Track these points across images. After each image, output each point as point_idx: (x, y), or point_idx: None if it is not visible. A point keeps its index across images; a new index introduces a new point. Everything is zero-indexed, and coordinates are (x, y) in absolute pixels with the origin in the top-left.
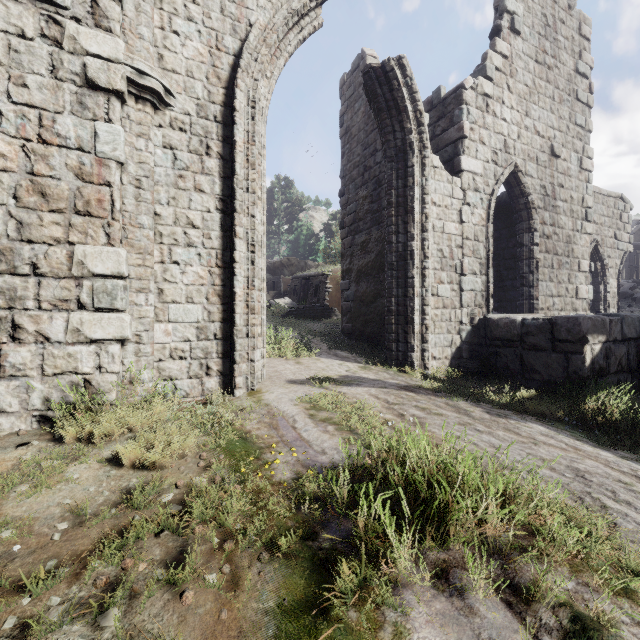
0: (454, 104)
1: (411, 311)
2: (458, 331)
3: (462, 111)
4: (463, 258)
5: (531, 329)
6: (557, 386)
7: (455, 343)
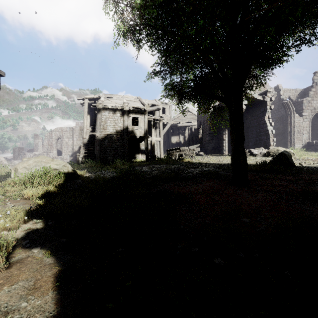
0: (301, 103)
1: (291, 141)
2: (302, 144)
3: (303, 105)
4: (303, 131)
5: (316, 143)
6: (317, 150)
7: (301, 146)
